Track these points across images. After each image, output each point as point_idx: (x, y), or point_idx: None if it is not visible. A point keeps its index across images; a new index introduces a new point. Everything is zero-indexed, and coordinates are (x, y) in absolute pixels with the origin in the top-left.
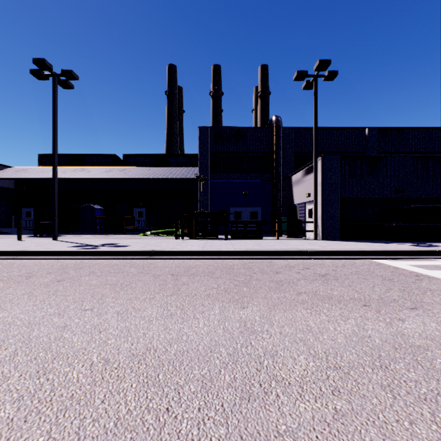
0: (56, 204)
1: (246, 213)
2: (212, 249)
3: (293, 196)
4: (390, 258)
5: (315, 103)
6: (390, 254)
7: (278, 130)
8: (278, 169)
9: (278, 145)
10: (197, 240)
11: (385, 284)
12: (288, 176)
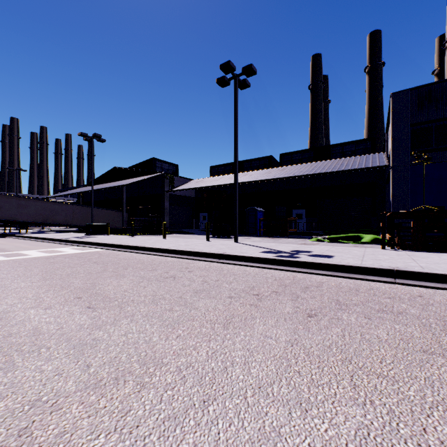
0: (236, 206)
1: None
2: None
3: None
4: None
5: None
6: None
7: None
8: None
9: None
10: (430, 253)
11: None
12: None
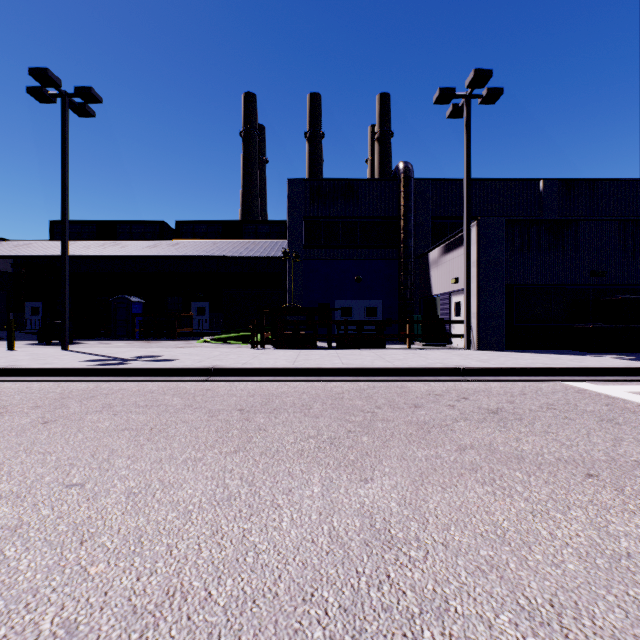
0: (67, 294)
1: (359, 308)
2: (308, 364)
3: (431, 282)
4: (594, 379)
5: (468, 139)
6: (593, 373)
7: (407, 183)
8: (408, 242)
9: (408, 206)
10: (285, 351)
11: (606, 428)
12: (423, 252)
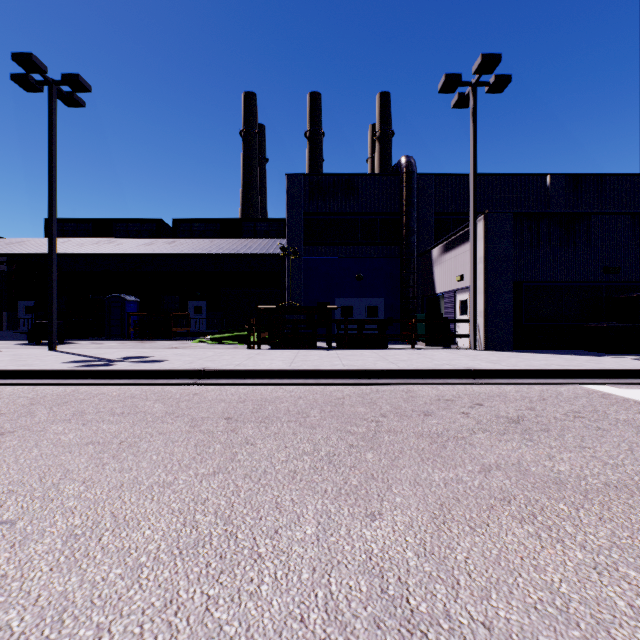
0: (53, 292)
1: (360, 307)
2: (306, 366)
3: (435, 280)
4: (616, 382)
5: (475, 128)
6: (614, 376)
7: (410, 178)
8: (411, 238)
9: (411, 202)
10: (282, 351)
11: None
12: (426, 249)
